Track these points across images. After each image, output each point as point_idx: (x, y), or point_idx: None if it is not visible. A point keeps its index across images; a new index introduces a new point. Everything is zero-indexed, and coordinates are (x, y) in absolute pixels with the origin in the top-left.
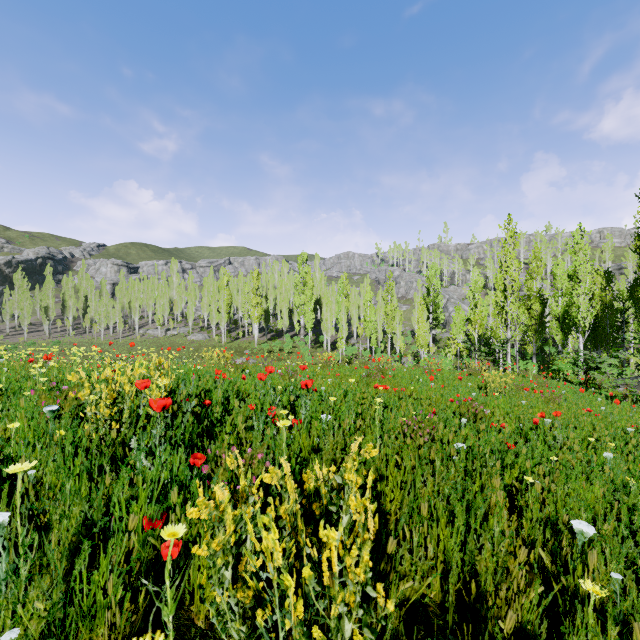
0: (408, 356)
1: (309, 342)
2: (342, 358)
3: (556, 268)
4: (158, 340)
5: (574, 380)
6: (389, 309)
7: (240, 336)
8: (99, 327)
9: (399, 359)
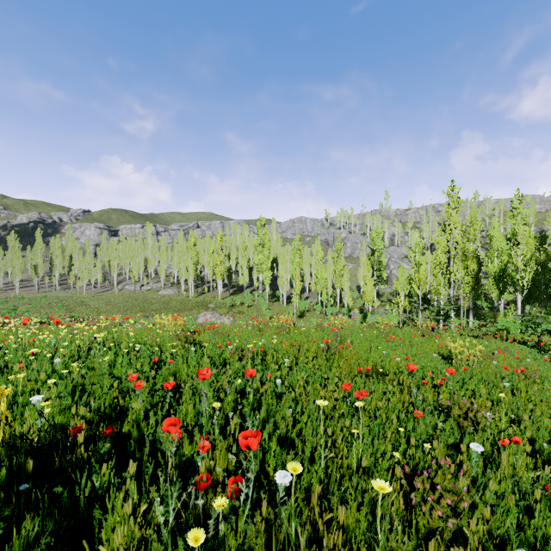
0: (355, 310)
1: (267, 297)
2: (296, 311)
3: (492, 231)
4: (133, 294)
5: (529, 343)
6: (338, 267)
7: (205, 291)
8: (82, 283)
9: (347, 312)
